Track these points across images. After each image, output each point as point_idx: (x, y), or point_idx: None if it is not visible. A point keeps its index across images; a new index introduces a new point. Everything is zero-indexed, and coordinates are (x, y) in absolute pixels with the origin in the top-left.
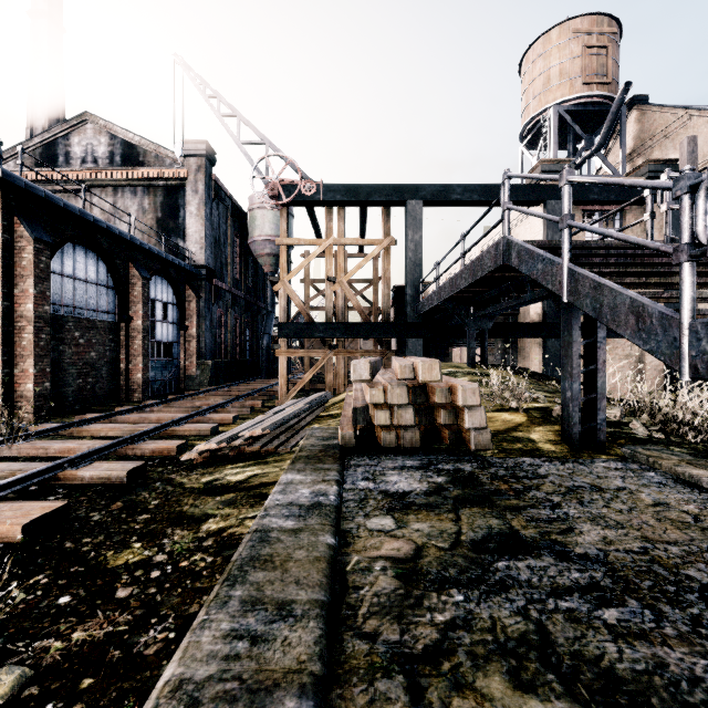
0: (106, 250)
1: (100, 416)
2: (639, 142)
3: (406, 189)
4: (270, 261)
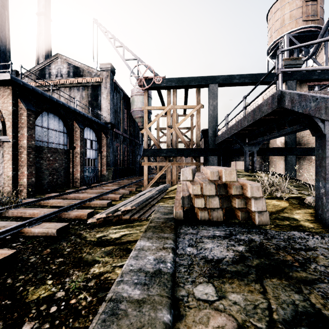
0: (63, 115)
1: (56, 195)
2: None
3: (209, 78)
4: (141, 120)
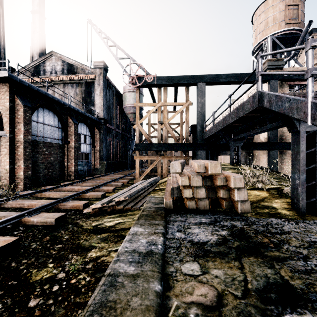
0: (58, 111)
1: (51, 187)
2: (315, 51)
3: (197, 77)
4: (132, 116)
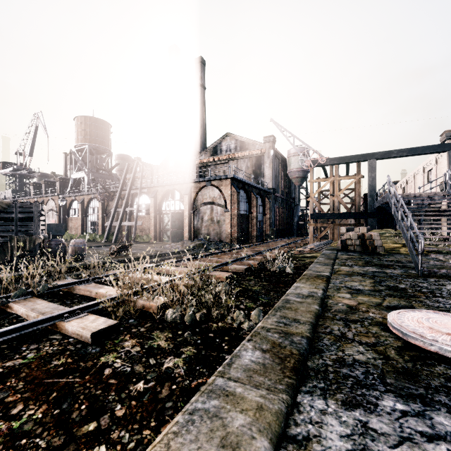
0: (247, 190)
1: (256, 244)
2: None
3: (367, 155)
4: (298, 180)
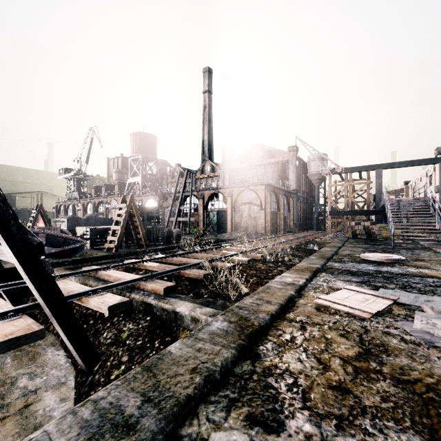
0: (276, 192)
1: (285, 235)
2: None
3: (375, 166)
4: (317, 182)
